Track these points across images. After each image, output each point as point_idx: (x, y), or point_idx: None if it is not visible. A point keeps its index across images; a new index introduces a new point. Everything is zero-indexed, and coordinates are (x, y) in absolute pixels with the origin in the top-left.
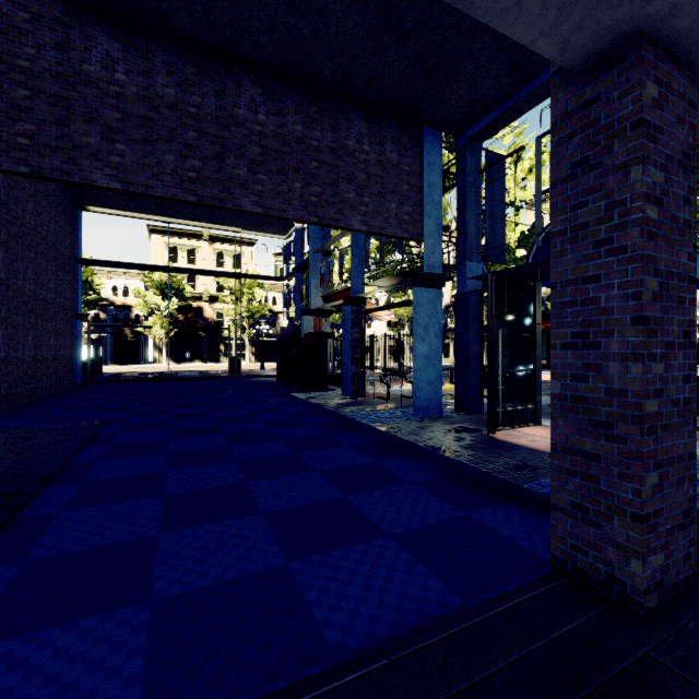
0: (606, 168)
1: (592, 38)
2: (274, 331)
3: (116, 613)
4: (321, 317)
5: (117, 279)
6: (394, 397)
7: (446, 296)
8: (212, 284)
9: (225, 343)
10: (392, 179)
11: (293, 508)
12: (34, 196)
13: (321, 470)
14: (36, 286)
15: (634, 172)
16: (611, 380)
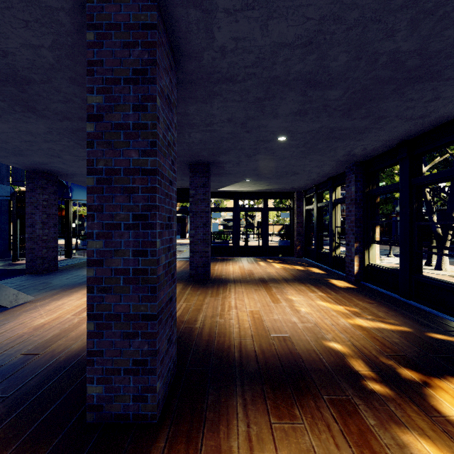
0: (37, 193)
1: (32, 170)
2: None
3: None
4: None
5: None
6: None
7: None
8: None
9: None
10: None
11: None
12: None
13: None
14: None
15: (41, 195)
16: (37, 233)
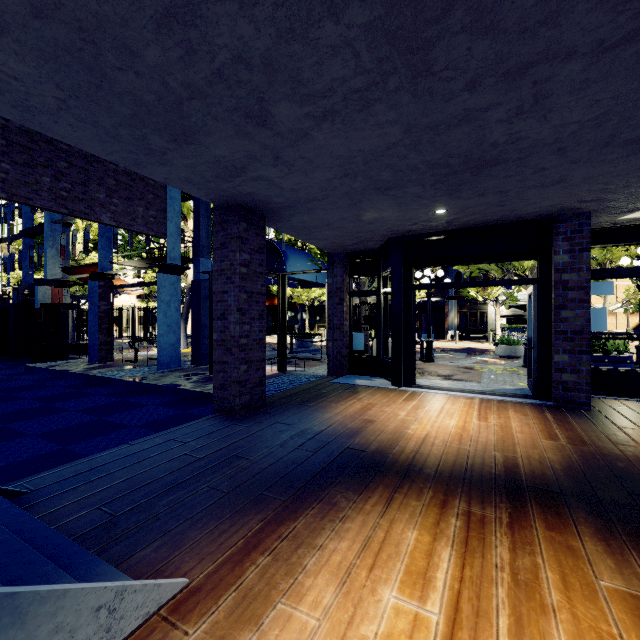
0: (230, 250)
1: (222, 201)
2: None
3: None
4: (61, 288)
5: None
6: (143, 359)
7: (190, 277)
8: None
9: None
10: (139, 188)
11: (59, 429)
12: None
13: (78, 409)
14: None
15: (237, 254)
16: (231, 332)
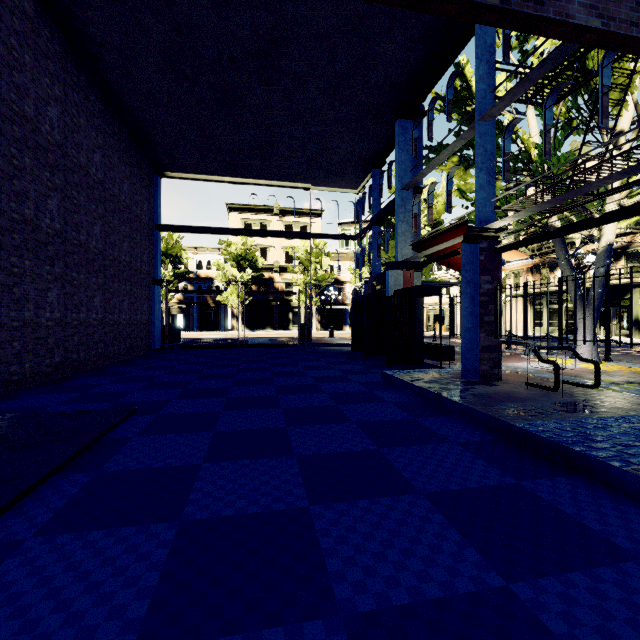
0: None
1: None
2: (339, 300)
3: None
4: (413, 270)
5: (201, 254)
6: (552, 383)
7: (608, 231)
8: (282, 256)
9: (293, 312)
10: None
11: None
12: (102, 148)
13: None
14: (105, 245)
15: None
16: None
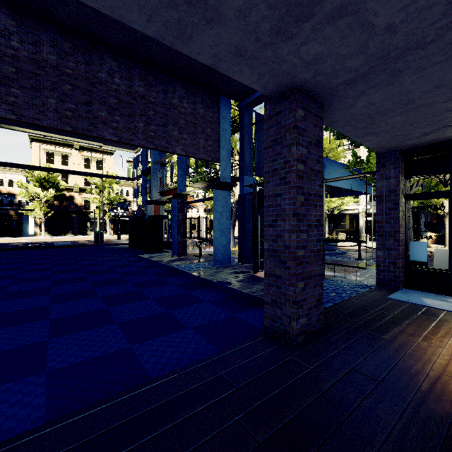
0: (284, 145)
1: (276, 86)
2: (128, 213)
3: (24, 380)
4: (159, 205)
5: (3, 173)
6: (205, 255)
7: (237, 194)
8: (81, 180)
9: (91, 221)
10: (201, 125)
11: (136, 319)
12: None
13: (155, 298)
14: None
15: (293, 148)
16: (285, 241)
